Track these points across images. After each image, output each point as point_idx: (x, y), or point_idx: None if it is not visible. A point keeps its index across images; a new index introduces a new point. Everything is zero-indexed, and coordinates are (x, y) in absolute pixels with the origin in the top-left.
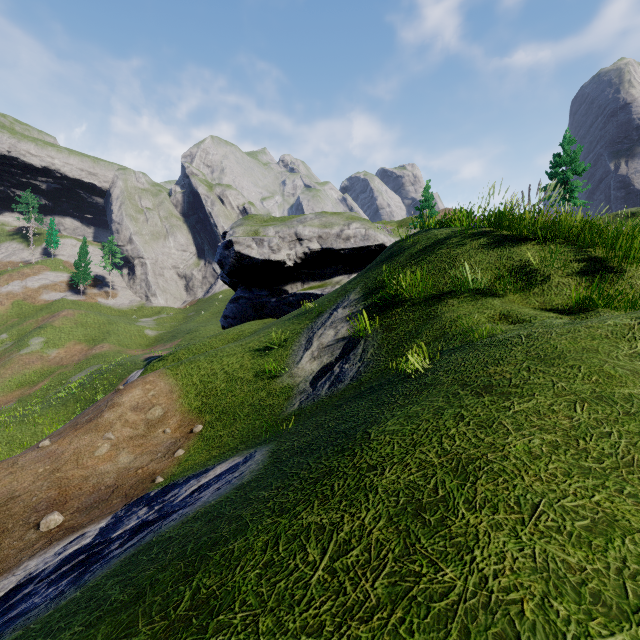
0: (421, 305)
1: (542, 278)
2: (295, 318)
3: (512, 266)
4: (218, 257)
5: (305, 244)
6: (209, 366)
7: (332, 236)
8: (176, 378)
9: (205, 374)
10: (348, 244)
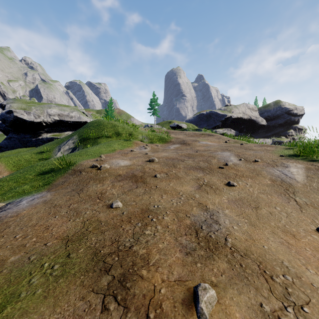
0: (94, 139)
1: (121, 134)
2: (51, 144)
3: (116, 131)
4: (2, 117)
5: (52, 117)
6: (16, 158)
7: (65, 115)
8: (1, 162)
9: (15, 160)
10: (72, 119)
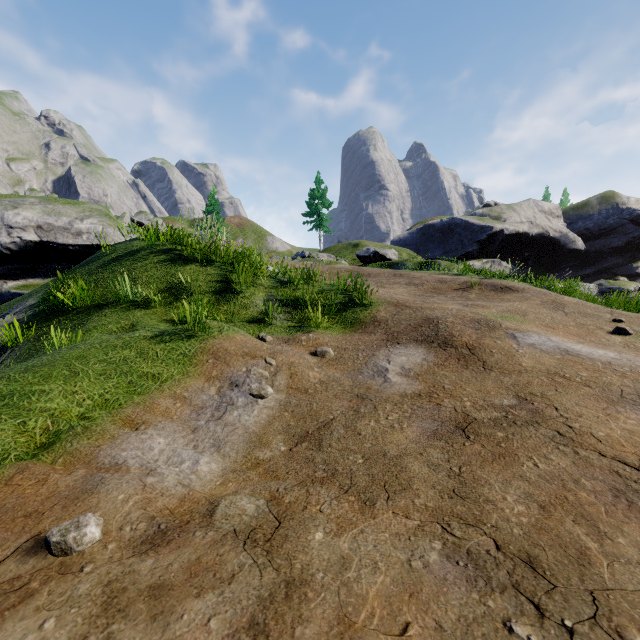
0: (83, 314)
1: (187, 294)
2: None
3: (172, 282)
4: None
5: (16, 233)
6: None
7: (57, 228)
8: None
9: None
10: (79, 240)
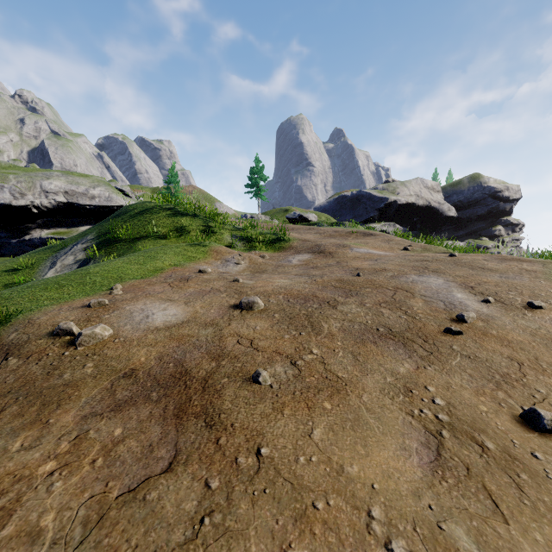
0: (130, 242)
1: (187, 232)
2: (41, 251)
3: (177, 226)
4: None
5: (51, 196)
6: None
7: (78, 193)
8: None
9: None
10: (93, 202)
